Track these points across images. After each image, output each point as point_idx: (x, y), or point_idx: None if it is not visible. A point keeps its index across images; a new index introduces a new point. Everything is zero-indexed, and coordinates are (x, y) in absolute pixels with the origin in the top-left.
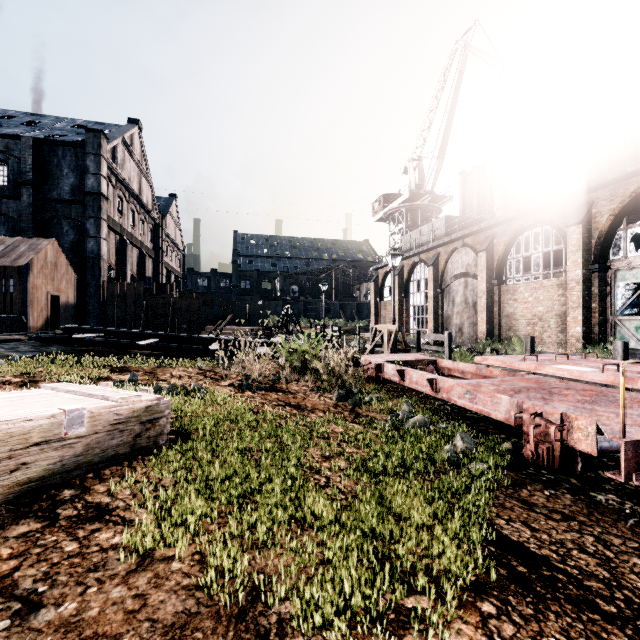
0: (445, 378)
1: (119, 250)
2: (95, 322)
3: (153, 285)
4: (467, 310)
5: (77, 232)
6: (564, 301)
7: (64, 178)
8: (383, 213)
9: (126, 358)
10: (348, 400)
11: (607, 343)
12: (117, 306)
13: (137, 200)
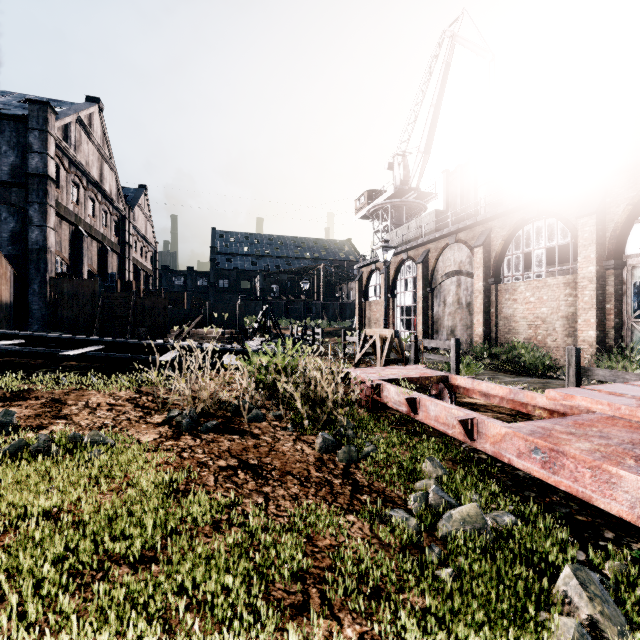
0: (487, 418)
1: (74, 242)
2: (40, 324)
3: (117, 283)
4: (460, 311)
5: (18, 220)
6: (572, 301)
7: (2, 156)
8: (367, 210)
9: (38, 376)
10: (338, 452)
11: (626, 349)
12: (67, 306)
13: (97, 188)
